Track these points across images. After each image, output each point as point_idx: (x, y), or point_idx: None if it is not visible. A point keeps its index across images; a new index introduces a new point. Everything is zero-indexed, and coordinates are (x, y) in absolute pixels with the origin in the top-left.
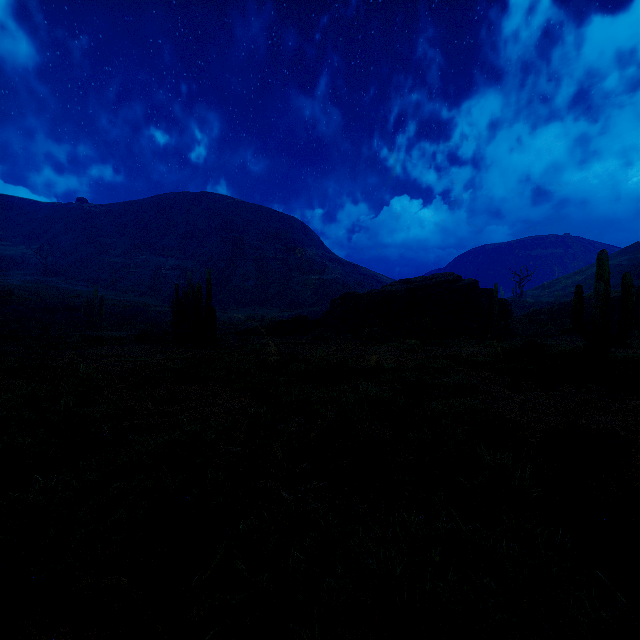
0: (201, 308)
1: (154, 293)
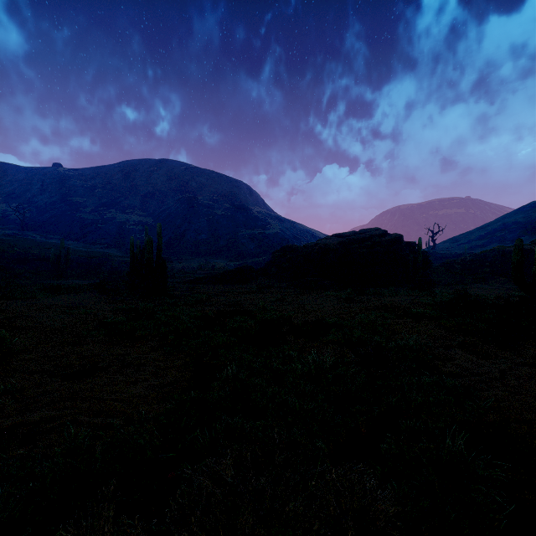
0: (151, 260)
1: (119, 245)
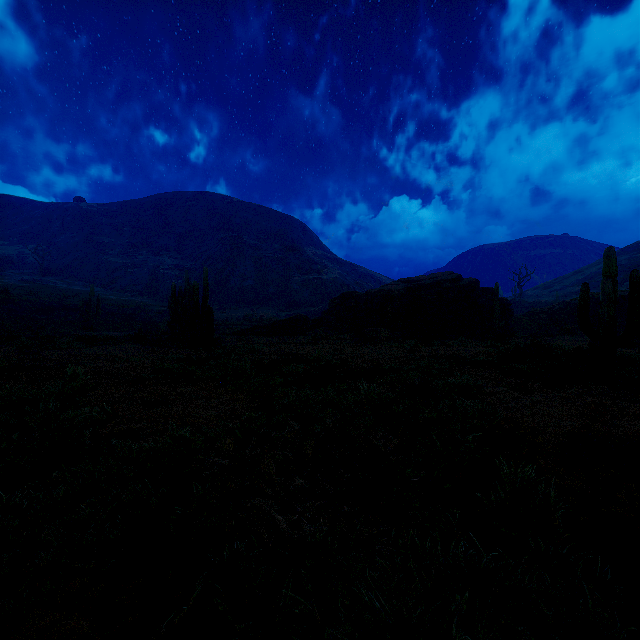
0: (198, 307)
1: (152, 293)
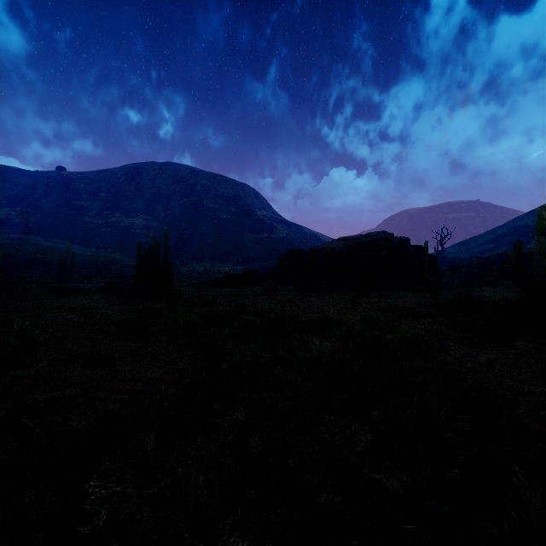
0: (158, 262)
1: (123, 249)
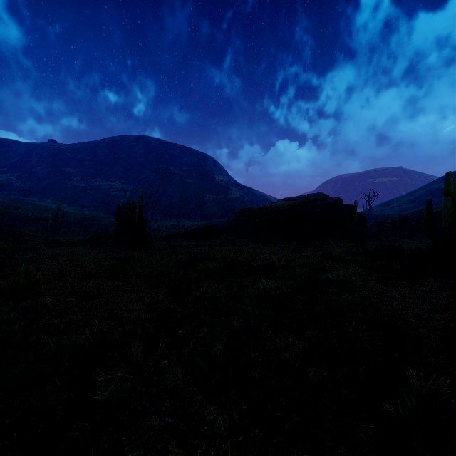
0: (134, 218)
1: (104, 208)
